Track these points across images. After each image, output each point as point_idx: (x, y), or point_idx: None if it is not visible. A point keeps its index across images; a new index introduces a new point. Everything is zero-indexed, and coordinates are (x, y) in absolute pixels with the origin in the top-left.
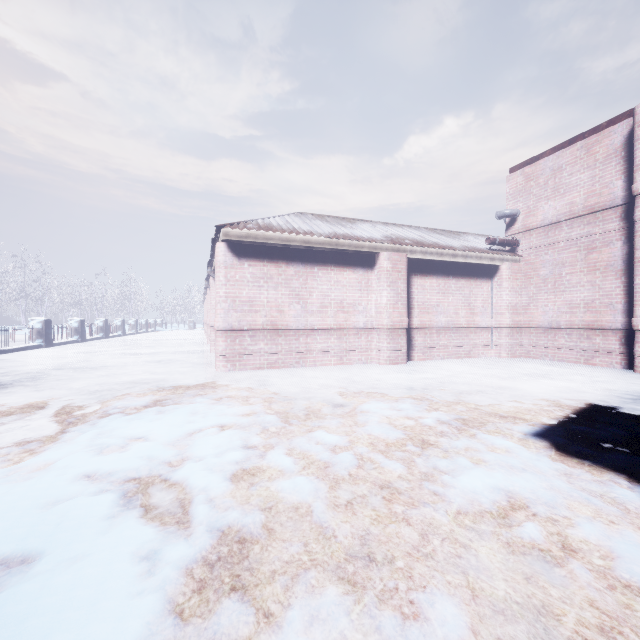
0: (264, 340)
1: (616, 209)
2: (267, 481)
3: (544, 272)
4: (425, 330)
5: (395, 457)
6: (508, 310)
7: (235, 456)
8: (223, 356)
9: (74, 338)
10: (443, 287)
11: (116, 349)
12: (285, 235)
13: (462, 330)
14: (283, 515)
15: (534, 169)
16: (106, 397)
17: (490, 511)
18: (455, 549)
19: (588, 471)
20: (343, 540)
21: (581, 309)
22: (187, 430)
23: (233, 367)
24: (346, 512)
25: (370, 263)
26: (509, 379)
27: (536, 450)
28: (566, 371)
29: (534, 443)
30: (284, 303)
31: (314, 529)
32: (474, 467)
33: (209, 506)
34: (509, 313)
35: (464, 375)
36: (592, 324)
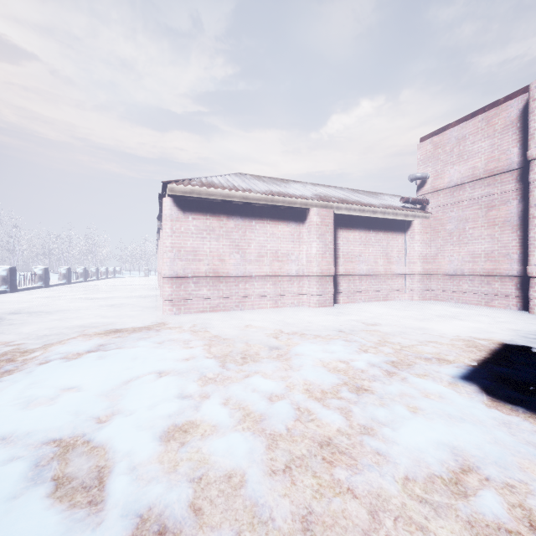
0: (207, 286)
1: (512, 172)
2: (199, 440)
3: (450, 227)
4: (349, 277)
5: (332, 406)
6: (419, 259)
7: (168, 409)
8: (169, 301)
9: (38, 284)
10: (364, 239)
11: (75, 294)
12: (226, 191)
13: (380, 277)
14: (214, 488)
15: (441, 138)
16: (52, 342)
17: (440, 475)
18: (411, 534)
19: (525, 419)
20: (282, 525)
21: (482, 259)
22: (124, 378)
23: (178, 311)
24: (284, 482)
25: (301, 218)
26: (424, 320)
27: (468, 395)
28: (471, 312)
29: (464, 387)
30: (225, 253)
31: (248, 508)
32: (412, 417)
33: (130, 478)
34: (420, 262)
35: (385, 317)
36: (492, 271)
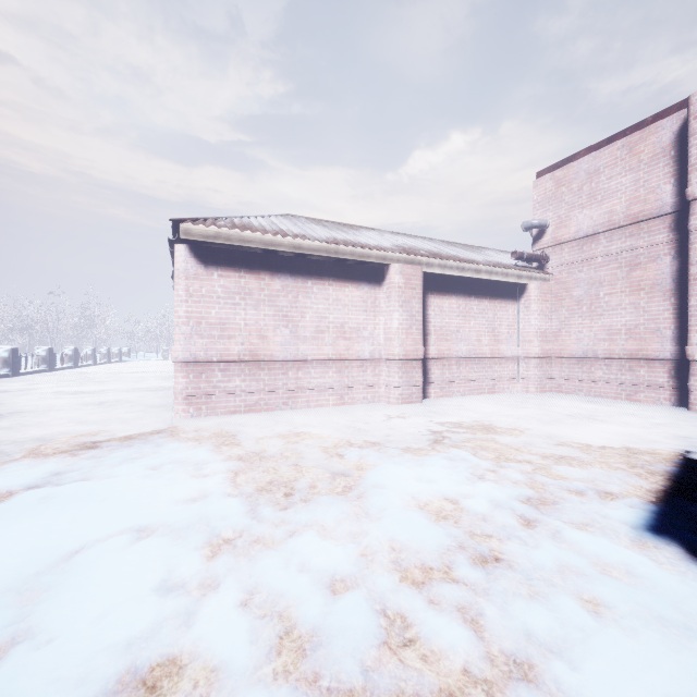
0: (240, 375)
1: (664, 218)
2: None
3: (578, 293)
4: (443, 361)
5: (445, 604)
6: (537, 337)
7: (129, 627)
8: (183, 397)
9: (3, 371)
10: (464, 309)
11: (54, 386)
12: (268, 237)
13: (485, 360)
14: None
15: (566, 172)
16: None
17: None
18: None
19: None
20: None
21: (622, 336)
22: (68, 546)
23: (197, 412)
24: None
25: (378, 278)
26: (553, 423)
27: (673, 569)
28: (611, 410)
29: (659, 550)
30: (268, 326)
31: None
32: (599, 630)
33: None
34: (538, 340)
35: (496, 418)
36: (636, 353)
